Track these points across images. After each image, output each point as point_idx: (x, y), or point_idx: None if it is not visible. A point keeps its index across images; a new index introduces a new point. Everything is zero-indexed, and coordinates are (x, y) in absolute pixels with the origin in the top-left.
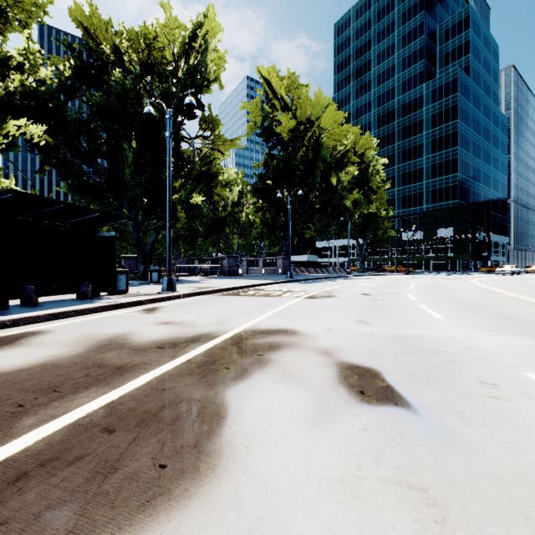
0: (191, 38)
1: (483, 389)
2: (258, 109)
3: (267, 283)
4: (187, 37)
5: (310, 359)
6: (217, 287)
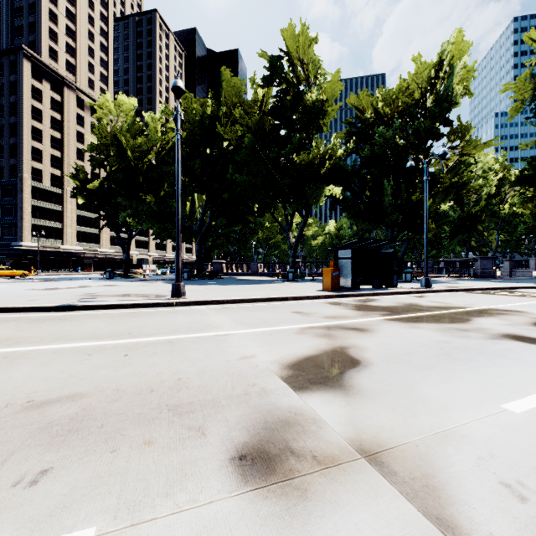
0: (438, 70)
1: None
2: (526, 81)
3: (530, 287)
4: (435, 71)
5: (522, 318)
6: (467, 287)
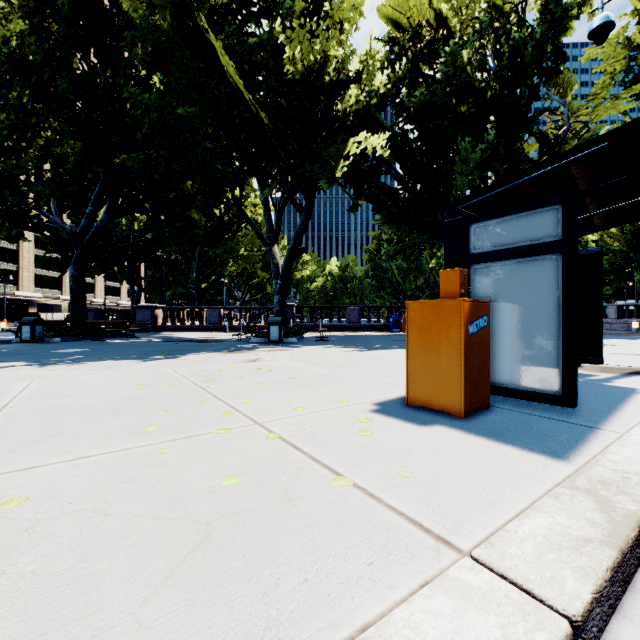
0: None
1: None
2: (619, 48)
3: None
4: None
5: None
6: None
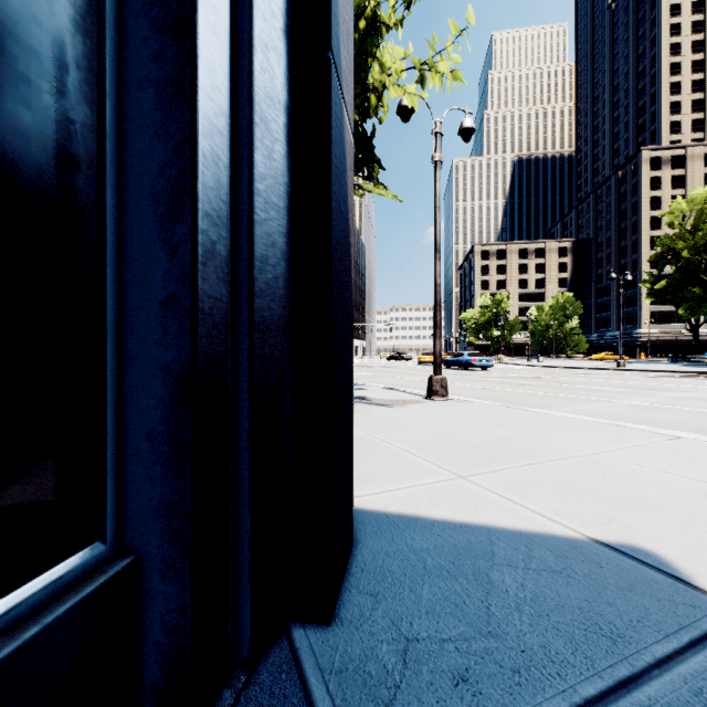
0: None
1: (700, 381)
2: None
3: None
4: None
5: None
6: None
